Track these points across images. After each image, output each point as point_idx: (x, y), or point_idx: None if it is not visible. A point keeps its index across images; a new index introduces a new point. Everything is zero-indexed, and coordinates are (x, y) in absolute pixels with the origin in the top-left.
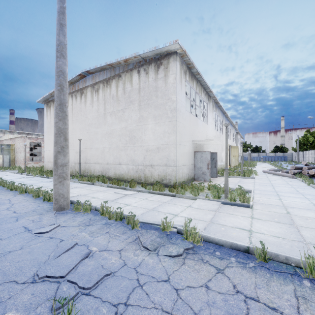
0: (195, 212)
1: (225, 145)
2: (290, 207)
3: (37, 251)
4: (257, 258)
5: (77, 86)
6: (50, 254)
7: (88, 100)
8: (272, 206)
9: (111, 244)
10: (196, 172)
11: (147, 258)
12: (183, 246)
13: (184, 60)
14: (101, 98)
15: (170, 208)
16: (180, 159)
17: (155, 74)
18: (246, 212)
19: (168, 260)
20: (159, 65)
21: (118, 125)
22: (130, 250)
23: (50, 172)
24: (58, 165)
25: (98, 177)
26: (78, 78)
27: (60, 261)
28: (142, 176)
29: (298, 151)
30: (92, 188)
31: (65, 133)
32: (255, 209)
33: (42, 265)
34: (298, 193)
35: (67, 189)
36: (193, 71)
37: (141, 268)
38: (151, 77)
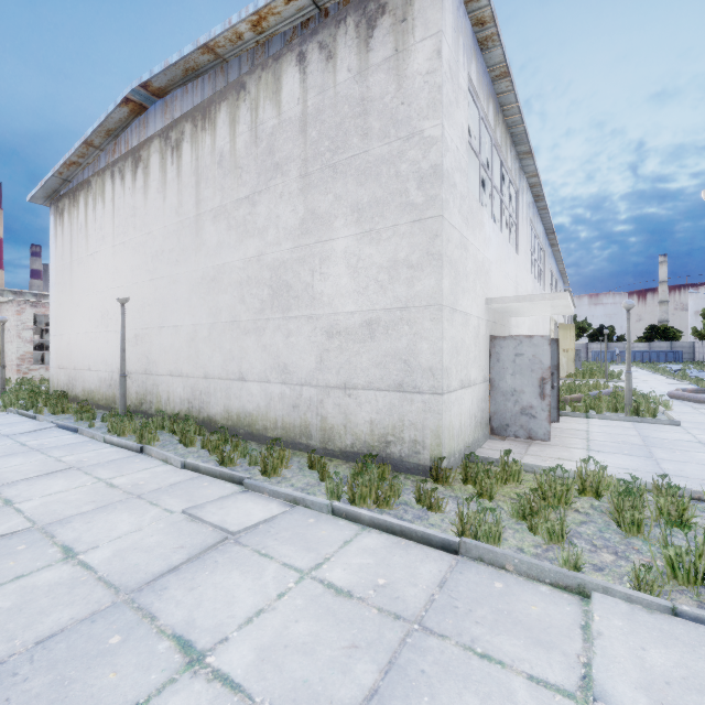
0: None
1: None
2: None
3: None
4: None
5: (125, 143)
6: None
7: (154, 179)
8: None
9: None
10: (498, 407)
11: None
12: None
13: (465, 4)
14: (187, 167)
15: None
16: (454, 366)
17: (359, 54)
18: None
19: None
20: (375, 17)
21: (236, 249)
22: None
23: (61, 396)
24: None
25: (172, 421)
26: (125, 115)
27: None
28: (313, 425)
29: None
30: (122, 476)
31: None
32: None
33: None
34: None
35: None
36: (488, 62)
37: None
38: (346, 65)
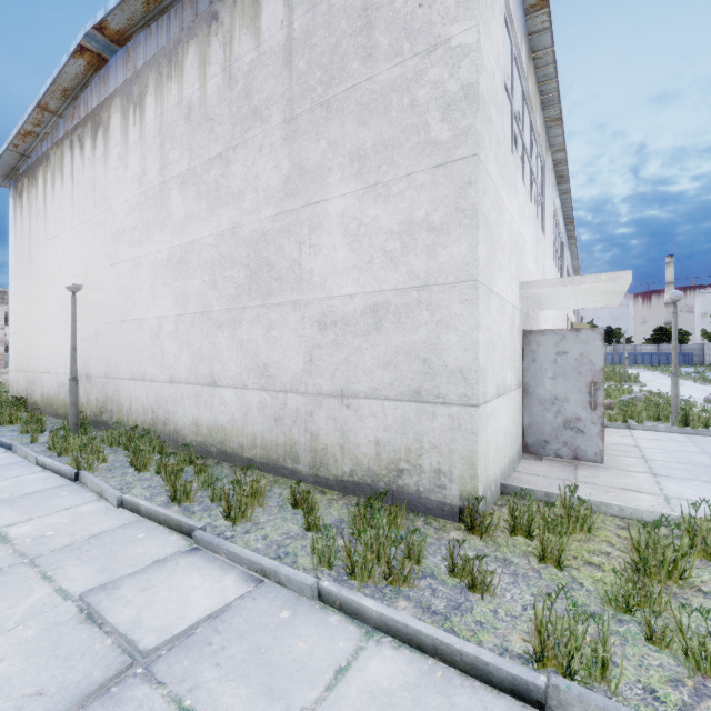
0: None
1: None
2: None
3: None
4: None
5: (84, 106)
6: None
7: (114, 144)
8: None
9: None
10: (535, 419)
11: None
12: None
13: None
14: (150, 126)
15: None
16: (490, 366)
17: None
18: None
19: None
20: None
21: (207, 221)
22: None
23: (18, 402)
24: None
25: (128, 436)
26: (81, 69)
27: None
28: (301, 445)
29: None
30: (29, 521)
31: None
32: None
33: None
34: None
35: None
36: None
37: None
38: None
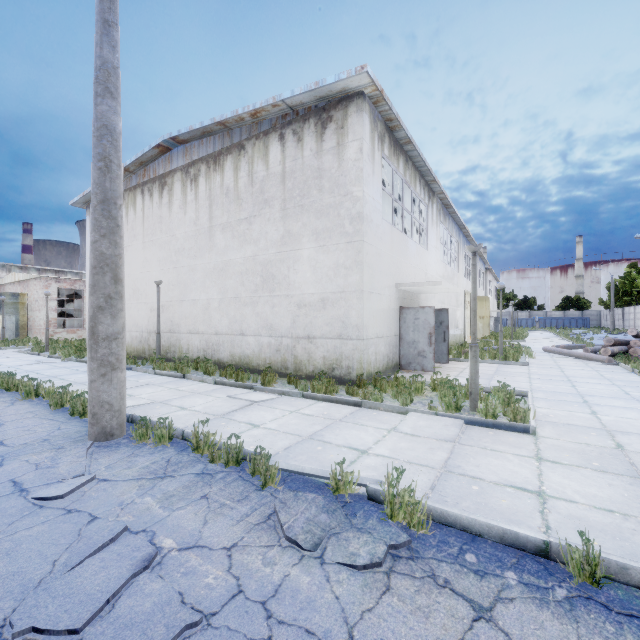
0: (408, 445)
1: (472, 294)
2: (621, 433)
3: (28, 549)
4: (574, 574)
5: (153, 171)
6: (57, 559)
7: (177, 199)
8: (579, 431)
9: (211, 529)
10: (405, 352)
11: (295, 572)
12: (384, 537)
13: (379, 112)
14: (202, 194)
15: (349, 434)
16: (372, 324)
17: (317, 142)
18: (524, 444)
19: (348, 579)
20: (326, 122)
21: (238, 251)
22: (254, 547)
23: None
24: (98, 337)
25: (196, 362)
26: (155, 153)
27: (77, 580)
28: (289, 361)
29: (612, 308)
30: (182, 387)
31: (114, 266)
32: (543, 438)
33: (30, 592)
34: (629, 399)
35: (119, 392)
36: (398, 136)
37: (280, 603)
38: (309, 147)
